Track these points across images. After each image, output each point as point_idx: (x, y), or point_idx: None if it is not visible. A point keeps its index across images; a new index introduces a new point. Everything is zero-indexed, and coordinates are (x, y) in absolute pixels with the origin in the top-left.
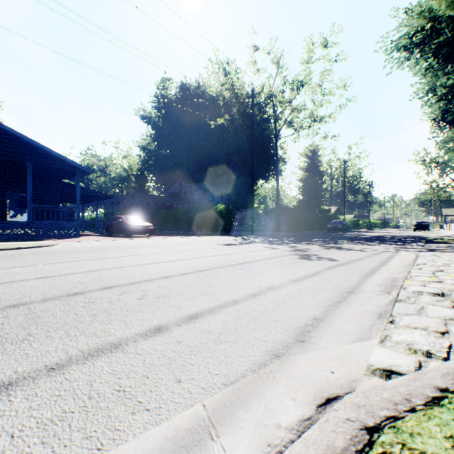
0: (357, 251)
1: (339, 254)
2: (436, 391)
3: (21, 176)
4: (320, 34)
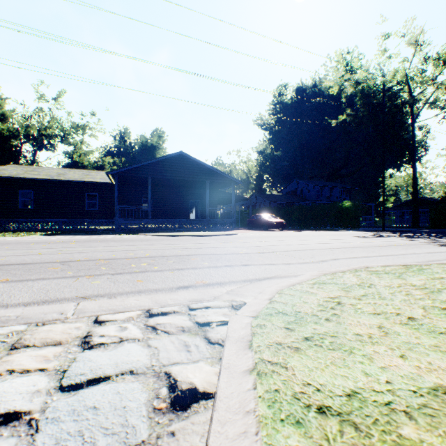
0: None
1: None
2: None
3: (196, 189)
4: None
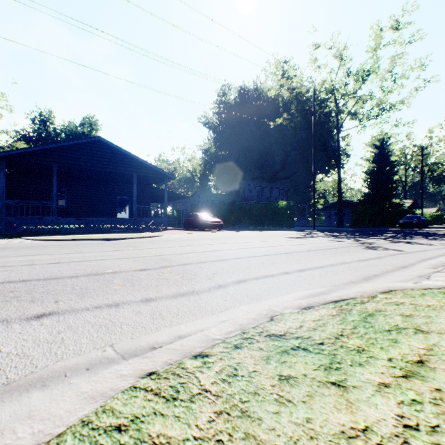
0: (426, 245)
1: (405, 247)
2: (427, 288)
3: (125, 184)
4: (389, 17)
